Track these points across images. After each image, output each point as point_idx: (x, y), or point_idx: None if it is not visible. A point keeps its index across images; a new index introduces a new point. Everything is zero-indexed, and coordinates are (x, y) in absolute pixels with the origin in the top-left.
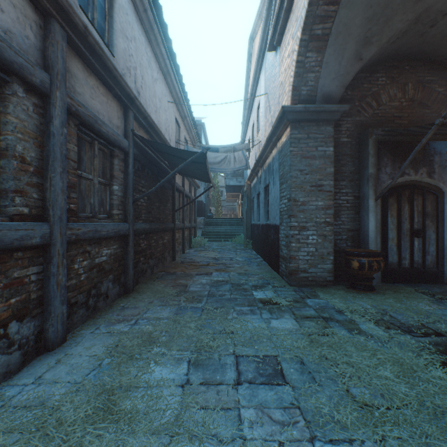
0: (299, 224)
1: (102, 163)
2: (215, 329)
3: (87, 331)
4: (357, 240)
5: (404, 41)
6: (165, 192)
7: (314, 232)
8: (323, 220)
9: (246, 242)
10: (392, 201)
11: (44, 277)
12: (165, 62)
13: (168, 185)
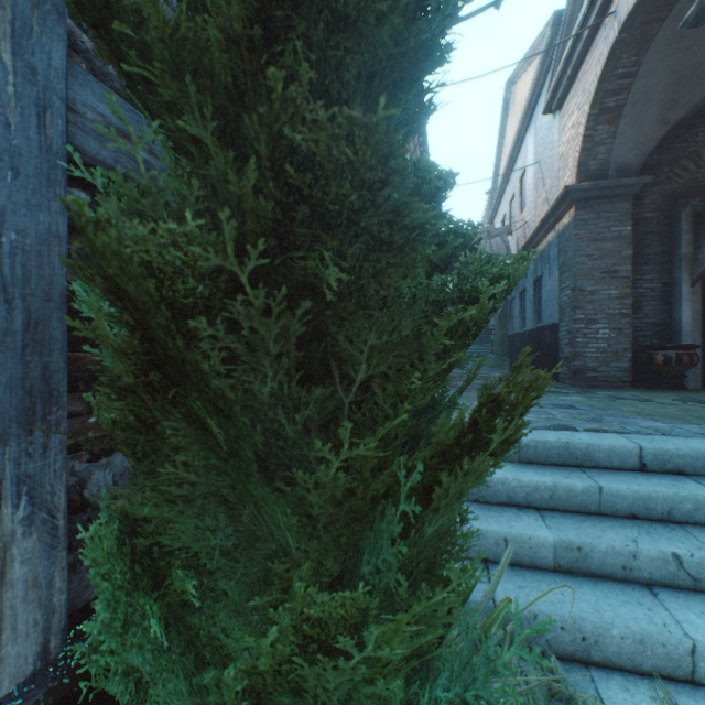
0: (586, 317)
1: None
2: None
3: None
4: (667, 337)
5: None
6: None
7: (605, 325)
8: (617, 311)
9: (500, 361)
10: None
11: None
12: (414, 145)
13: None
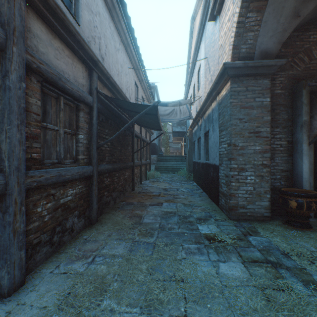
0: (239, 166)
1: (68, 116)
2: (165, 274)
3: (47, 270)
4: (290, 179)
5: None
6: (126, 138)
7: (252, 173)
8: (260, 162)
9: (188, 175)
10: None
11: (0, 226)
12: (125, 36)
13: (128, 132)
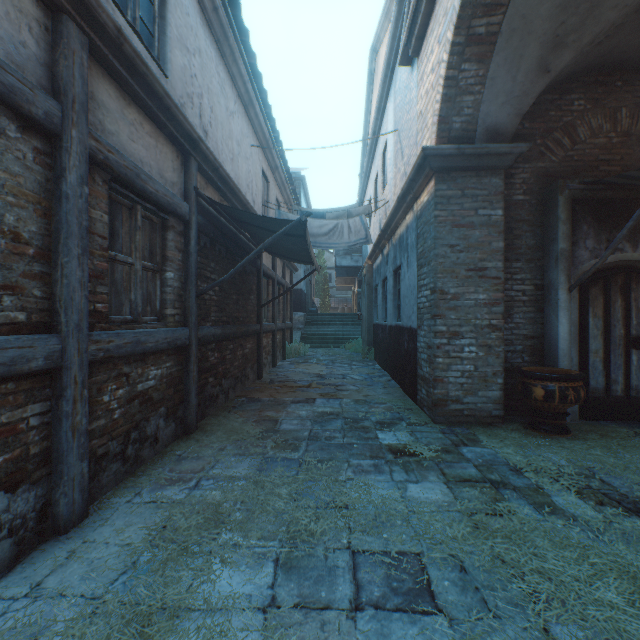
0: (449, 329)
1: (149, 239)
2: (319, 499)
3: (122, 499)
4: (540, 353)
5: (616, 41)
6: (247, 278)
7: (472, 340)
8: (487, 322)
9: (365, 351)
10: (596, 292)
11: (52, 419)
12: (246, 87)
13: (251, 268)
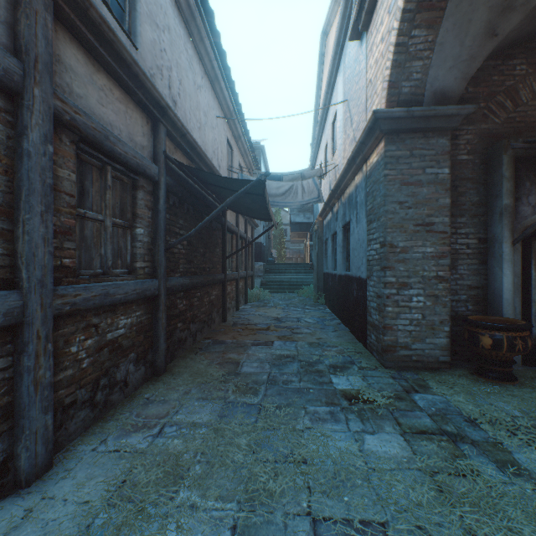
0: (398, 280)
1: (119, 198)
2: (277, 452)
3: (88, 446)
4: (483, 302)
5: None
6: (213, 234)
7: (420, 291)
8: (434, 274)
9: (317, 296)
10: None
11: (14, 374)
12: (211, 64)
13: (217, 224)
